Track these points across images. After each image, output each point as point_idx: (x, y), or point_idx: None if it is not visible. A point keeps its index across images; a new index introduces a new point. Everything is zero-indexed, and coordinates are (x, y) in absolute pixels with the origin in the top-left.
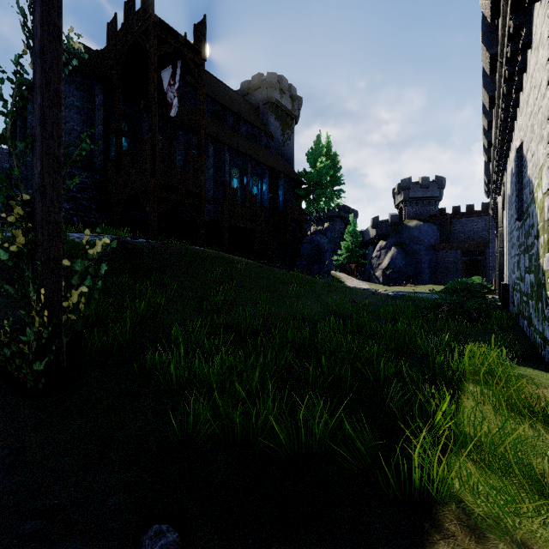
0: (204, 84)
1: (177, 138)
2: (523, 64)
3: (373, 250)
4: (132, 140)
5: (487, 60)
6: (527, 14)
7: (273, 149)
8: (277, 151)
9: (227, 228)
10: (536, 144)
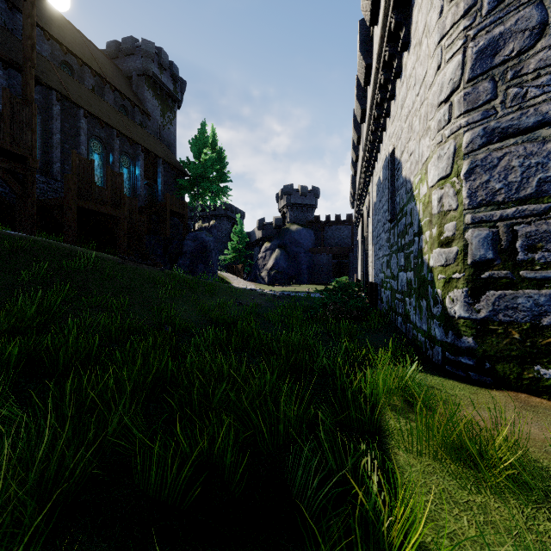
0: (34, 2)
1: None
2: (399, 69)
3: (259, 251)
4: None
5: (363, 70)
6: (406, 13)
7: (150, 130)
8: (156, 133)
9: (76, 211)
10: (417, 140)
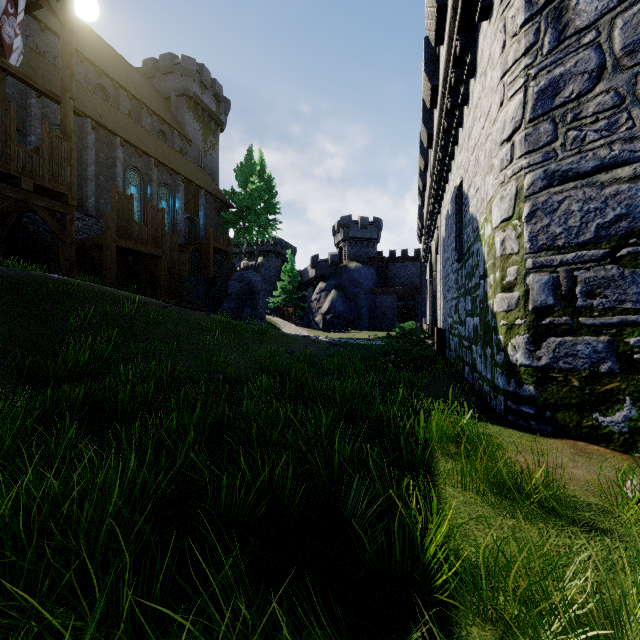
0: (73, 29)
1: (29, 108)
2: (466, 95)
3: (313, 293)
4: None
5: (429, 92)
6: (472, 38)
7: (191, 157)
8: (197, 160)
9: (115, 251)
10: (483, 177)
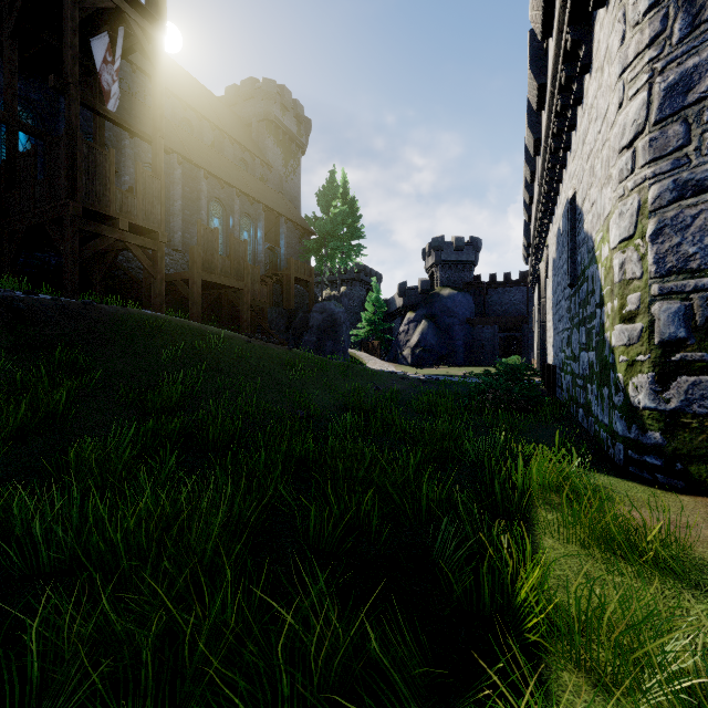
0: (163, 69)
1: (123, 149)
2: (579, 94)
3: (400, 324)
4: (38, 139)
5: (535, 92)
6: (586, 28)
7: (271, 184)
8: (277, 187)
9: (201, 286)
10: (599, 189)
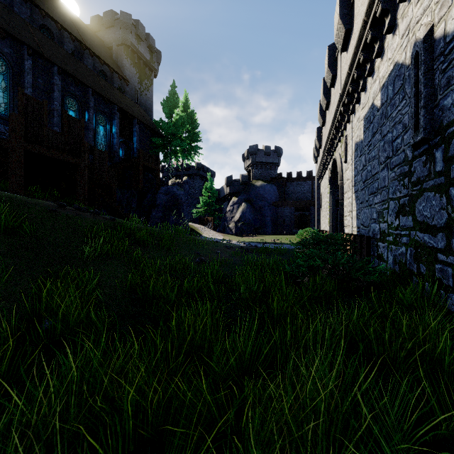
0: None
1: None
2: None
3: (227, 205)
4: None
5: None
6: None
7: (128, 95)
8: (133, 98)
9: (22, 155)
10: None
